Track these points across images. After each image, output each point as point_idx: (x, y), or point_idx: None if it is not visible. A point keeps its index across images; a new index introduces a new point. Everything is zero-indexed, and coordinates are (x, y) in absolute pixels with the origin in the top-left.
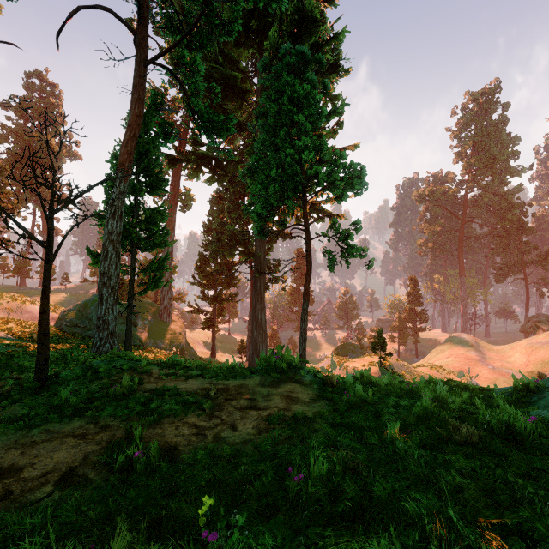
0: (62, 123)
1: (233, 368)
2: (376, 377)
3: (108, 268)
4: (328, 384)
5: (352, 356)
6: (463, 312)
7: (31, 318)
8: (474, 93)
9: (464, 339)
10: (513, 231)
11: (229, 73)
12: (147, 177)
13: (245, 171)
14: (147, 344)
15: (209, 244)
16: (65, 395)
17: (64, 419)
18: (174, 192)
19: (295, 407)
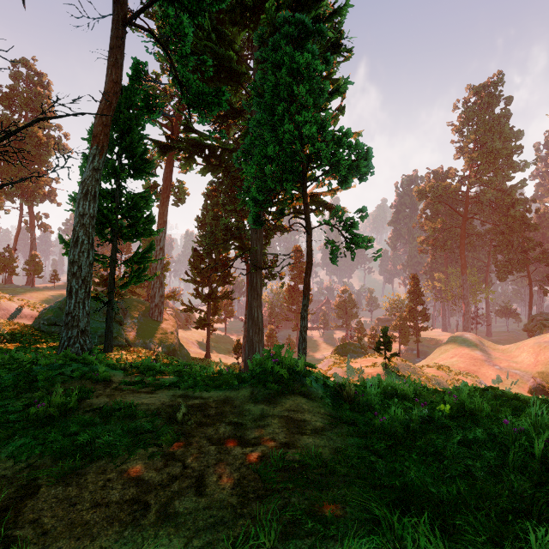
0: (50, 115)
1: (220, 373)
2: (402, 386)
3: (78, 256)
4: (344, 397)
5: (352, 356)
6: (465, 311)
7: (6, 316)
8: (476, 87)
9: (468, 338)
10: (516, 227)
11: (223, 52)
12: (129, 158)
13: (240, 153)
14: (136, 344)
15: (203, 238)
16: None
17: None
18: (166, 184)
19: (302, 438)
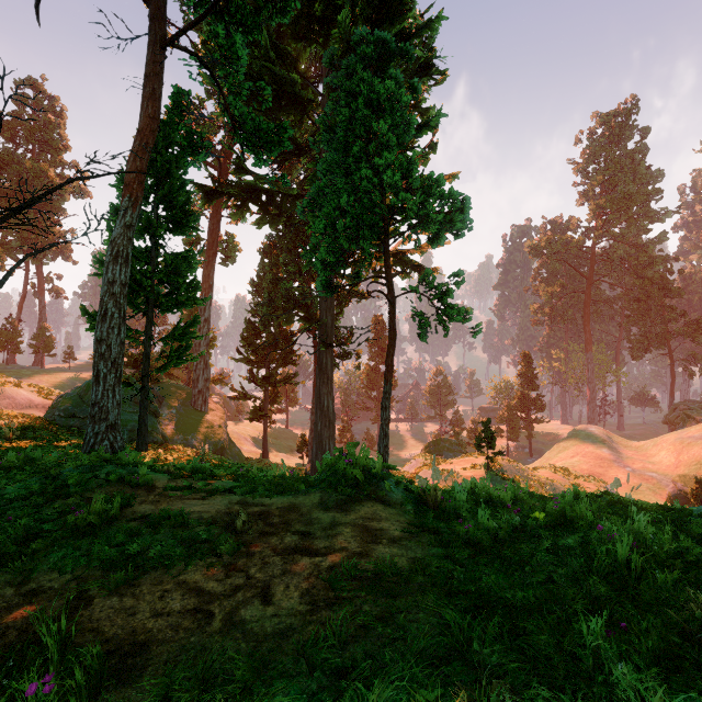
0: (64, 149)
1: (282, 477)
2: (498, 491)
3: (107, 333)
4: (429, 504)
5: (447, 455)
6: (590, 398)
7: (12, 406)
8: (605, 115)
9: (593, 432)
10: (654, 292)
11: (284, 74)
12: (168, 209)
13: (305, 203)
14: (175, 441)
15: (259, 307)
16: None
17: None
18: (212, 238)
19: (378, 548)
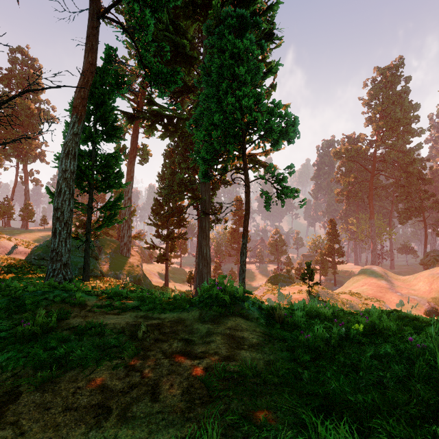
0: (41, 92)
1: (174, 298)
2: (323, 309)
3: (61, 204)
4: (276, 318)
5: (282, 285)
6: (373, 248)
7: (4, 252)
8: (382, 69)
9: (375, 270)
10: (414, 181)
11: (178, 40)
12: (103, 125)
13: (192, 121)
14: (109, 275)
15: (162, 190)
16: None
17: None
18: (133, 147)
19: (241, 353)
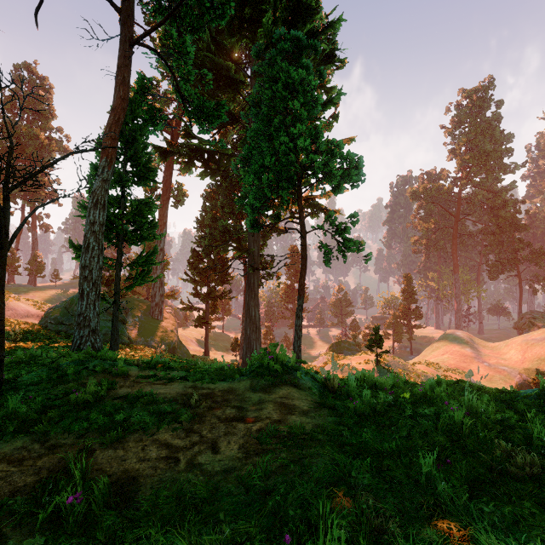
0: (52, 117)
1: (222, 369)
2: (381, 379)
3: (89, 261)
4: (329, 388)
5: (347, 353)
6: (457, 309)
7: (14, 316)
8: (468, 91)
9: (459, 336)
10: (507, 228)
11: (222, 62)
12: (134, 166)
13: (238, 161)
14: (138, 342)
15: (202, 239)
16: (12, 405)
17: (6, 436)
18: (166, 187)
19: (291, 417)
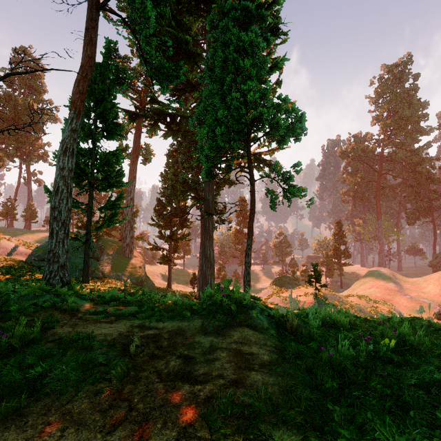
0: (44, 92)
1: (175, 304)
2: (339, 317)
3: (59, 203)
4: (288, 329)
5: (288, 287)
6: (380, 250)
7: (5, 253)
8: (389, 66)
9: (383, 272)
10: (423, 181)
11: (181, 36)
12: (103, 122)
13: (195, 118)
14: (111, 276)
15: (165, 190)
16: None
17: None
18: (135, 146)
19: (251, 375)
